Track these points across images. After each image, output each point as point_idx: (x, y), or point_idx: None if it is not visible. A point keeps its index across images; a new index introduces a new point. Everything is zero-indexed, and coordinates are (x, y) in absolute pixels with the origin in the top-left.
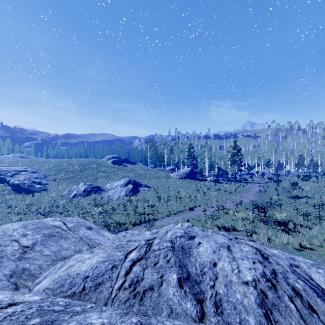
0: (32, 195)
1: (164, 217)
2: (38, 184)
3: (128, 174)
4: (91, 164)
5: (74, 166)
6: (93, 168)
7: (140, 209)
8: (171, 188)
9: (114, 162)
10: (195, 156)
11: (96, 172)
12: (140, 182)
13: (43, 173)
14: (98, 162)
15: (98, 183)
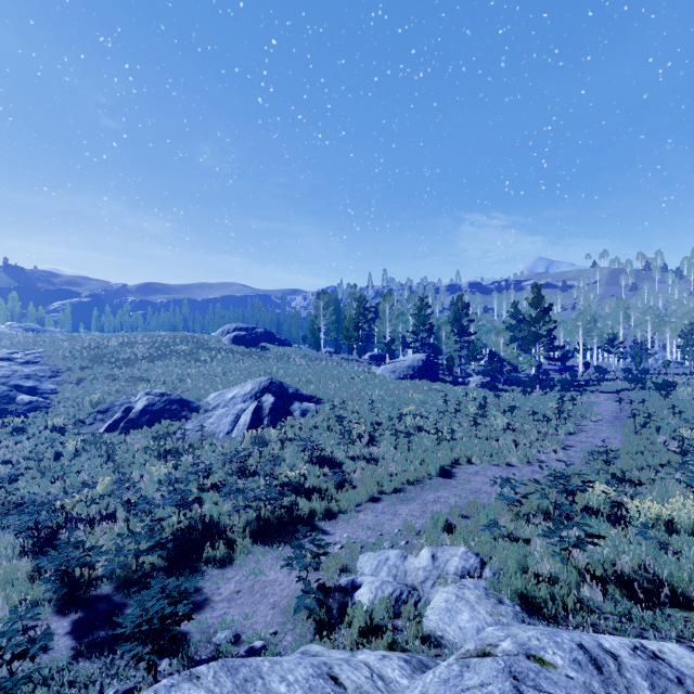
0: (3, 423)
1: (363, 502)
2: (30, 393)
3: (269, 369)
4: (180, 344)
5: (137, 348)
6: (183, 353)
7: (287, 473)
8: (380, 405)
9: (236, 339)
10: (433, 328)
11: (188, 363)
12: (298, 389)
13: (54, 366)
14: (199, 339)
15: (189, 390)
